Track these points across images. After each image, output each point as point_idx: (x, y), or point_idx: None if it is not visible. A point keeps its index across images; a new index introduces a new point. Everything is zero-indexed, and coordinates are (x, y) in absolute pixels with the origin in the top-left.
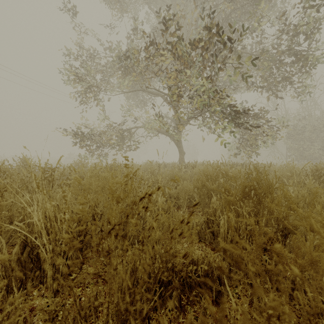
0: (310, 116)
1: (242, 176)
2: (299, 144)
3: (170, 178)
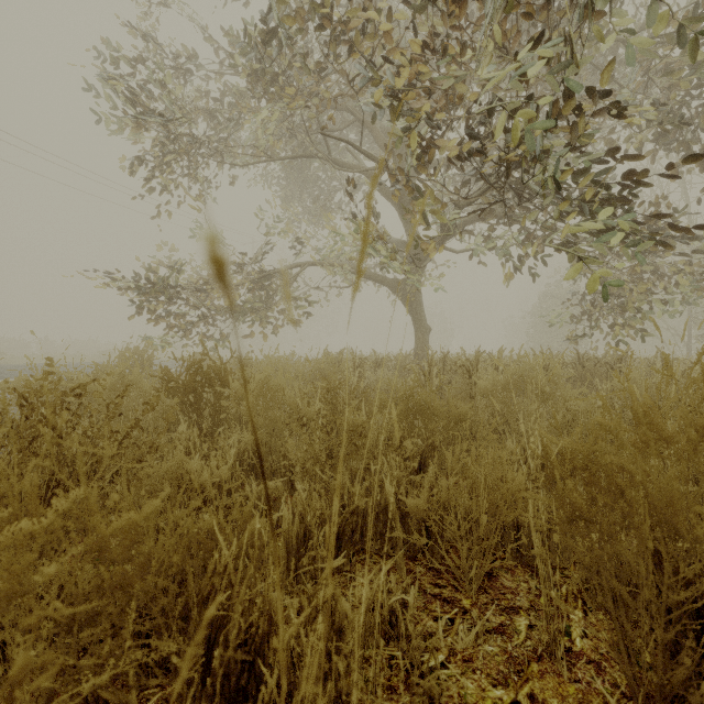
0: None
1: None
2: None
3: (400, 418)
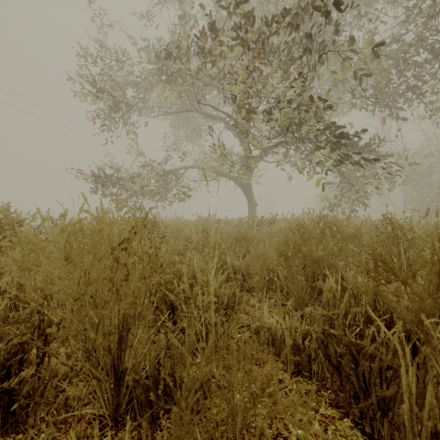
0: (439, 151)
1: (368, 236)
2: (424, 191)
3: (235, 240)
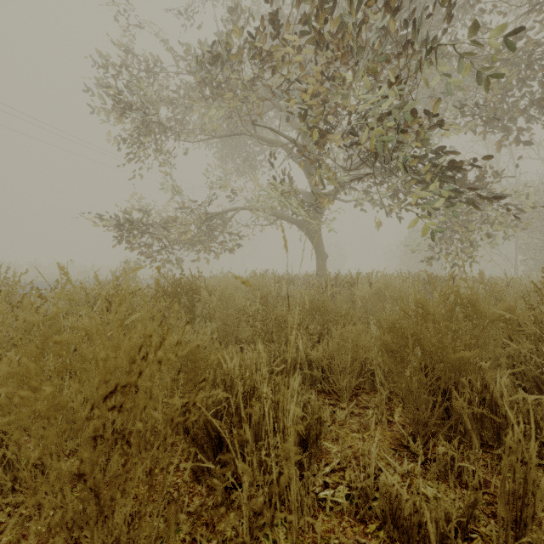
0: None
1: (521, 318)
2: None
3: (307, 313)
